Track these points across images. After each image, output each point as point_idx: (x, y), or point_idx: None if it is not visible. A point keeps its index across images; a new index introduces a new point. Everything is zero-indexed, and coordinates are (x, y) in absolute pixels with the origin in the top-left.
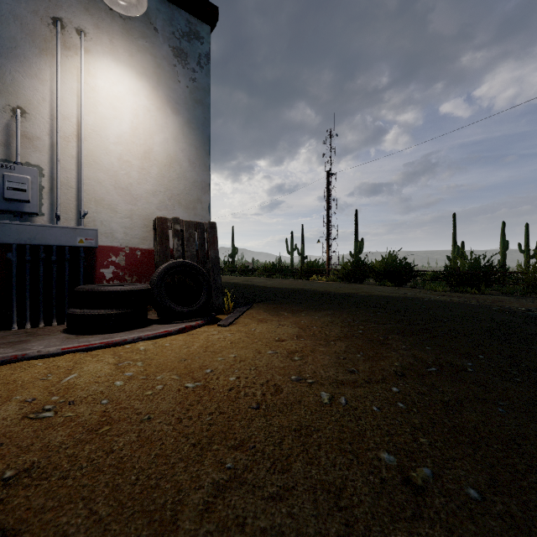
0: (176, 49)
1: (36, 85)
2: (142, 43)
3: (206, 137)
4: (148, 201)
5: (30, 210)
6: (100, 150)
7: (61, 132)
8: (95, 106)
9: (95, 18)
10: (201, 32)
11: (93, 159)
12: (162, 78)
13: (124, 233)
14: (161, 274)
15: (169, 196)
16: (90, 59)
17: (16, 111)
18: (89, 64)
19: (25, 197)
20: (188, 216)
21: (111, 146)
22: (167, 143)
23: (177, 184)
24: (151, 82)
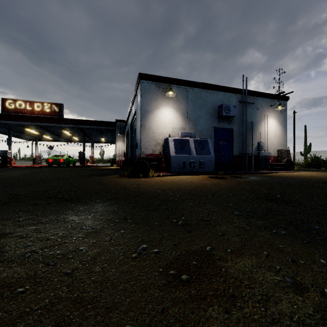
0: (280, 110)
1: (261, 127)
2: (275, 112)
3: (286, 128)
4: (276, 146)
5: (263, 150)
6: (269, 136)
7: (264, 134)
8: (268, 128)
9: (268, 110)
10: (285, 103)
11: (268, 138)
12: (278, 118)
13: (272, 153)
14: (286, 161)
15: (279, 144)
16: (268, 119)
17: (260, 132)
18: (267, 120)
19: (263, 148)
20: (282, 148)
21: (270, 135)
22: (279, 132)
23: (280, 141)
24: (276, 119)
